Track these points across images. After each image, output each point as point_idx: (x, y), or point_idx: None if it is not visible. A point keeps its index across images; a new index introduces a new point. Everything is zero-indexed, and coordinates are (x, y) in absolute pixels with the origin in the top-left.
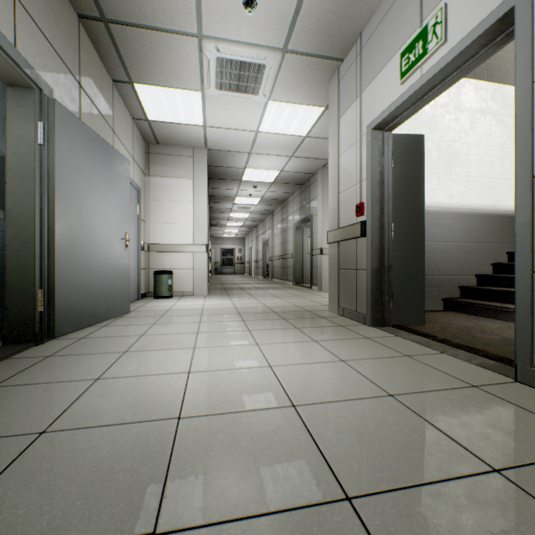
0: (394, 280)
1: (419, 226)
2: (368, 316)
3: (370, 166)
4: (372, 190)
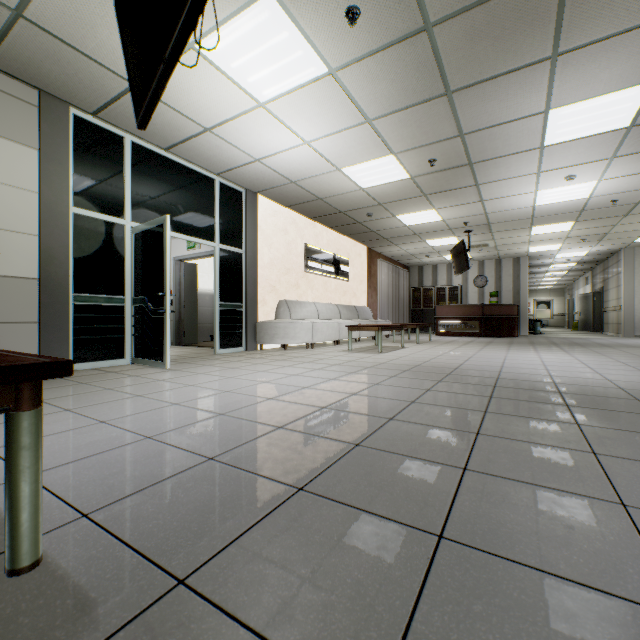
0: (186, 326)
1: (196, 302)
2: (174, 342)
3: (175, 276)
4: (176, 286)
